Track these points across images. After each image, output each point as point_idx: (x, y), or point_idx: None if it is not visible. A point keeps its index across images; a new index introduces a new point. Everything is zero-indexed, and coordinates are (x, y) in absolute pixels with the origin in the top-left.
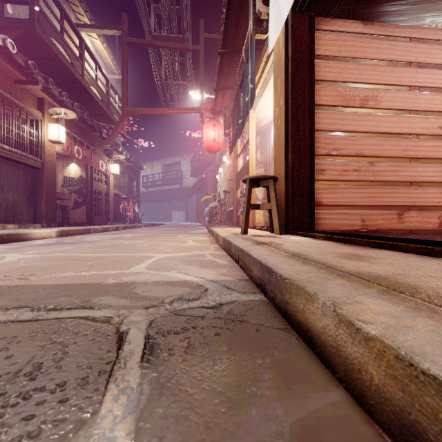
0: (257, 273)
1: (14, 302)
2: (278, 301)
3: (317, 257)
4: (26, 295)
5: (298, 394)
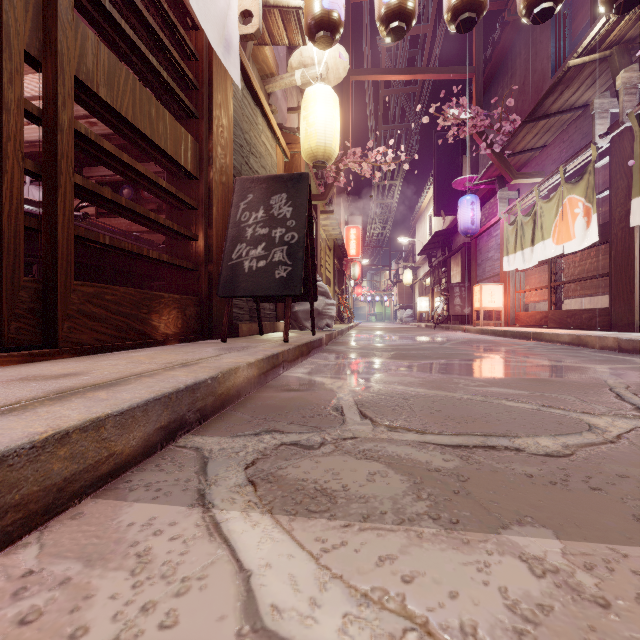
0: (154, 426)
1: (598, 467)
2: (210, 407)
3: (96, 379)
4: (639, 487)
5: (270, 395)
